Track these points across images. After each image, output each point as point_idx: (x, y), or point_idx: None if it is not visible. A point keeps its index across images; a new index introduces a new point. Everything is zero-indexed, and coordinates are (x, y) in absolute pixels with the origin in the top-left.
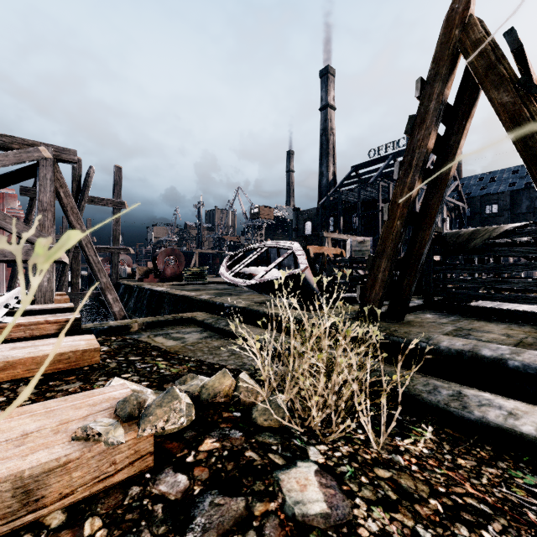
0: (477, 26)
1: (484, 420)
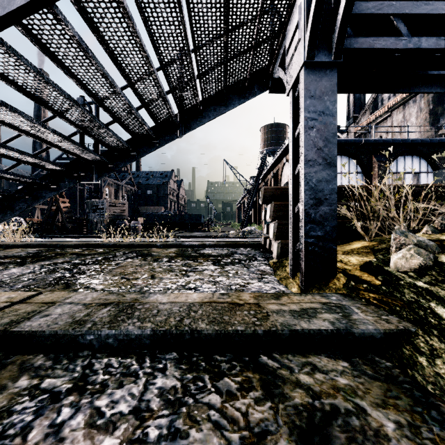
0: (56, 195)
1: None
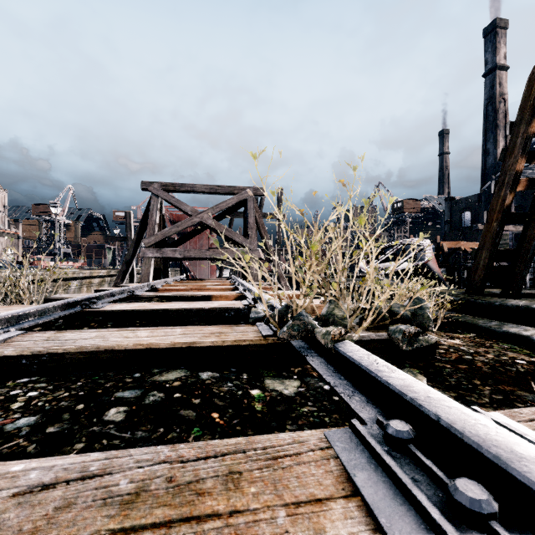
0: None
1: (506, 331)
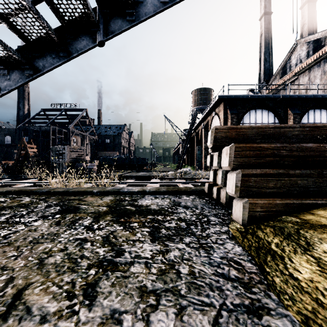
0: (24, 142)
1: None
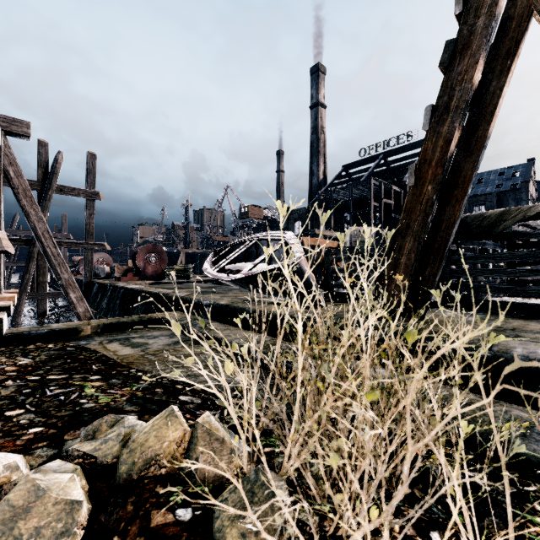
0: None
1: None
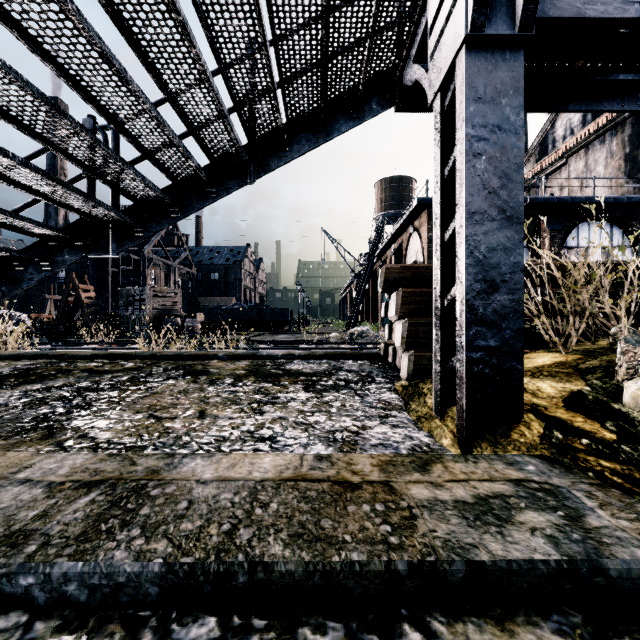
0: (75, 280)
1: None
